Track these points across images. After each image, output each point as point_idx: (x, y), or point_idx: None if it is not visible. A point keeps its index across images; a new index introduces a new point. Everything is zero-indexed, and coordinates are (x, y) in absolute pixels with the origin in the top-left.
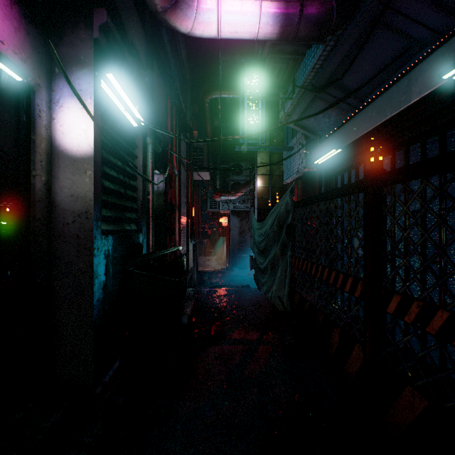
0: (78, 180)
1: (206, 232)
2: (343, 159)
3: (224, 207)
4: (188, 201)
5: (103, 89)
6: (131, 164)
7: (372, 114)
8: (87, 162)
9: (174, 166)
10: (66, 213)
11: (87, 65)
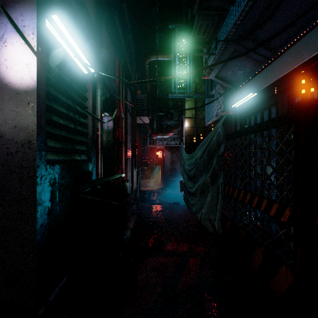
0: (21, 111)
1: (147, 162)
2: (257, 102)
3: (159, 143)
4: (133, 139)
5: (51, 33)
6: (79, 102)
7: (288, 60)
8: (30, 94)
9: (121, 110)
10: (10, 143)
11: (30, 2)
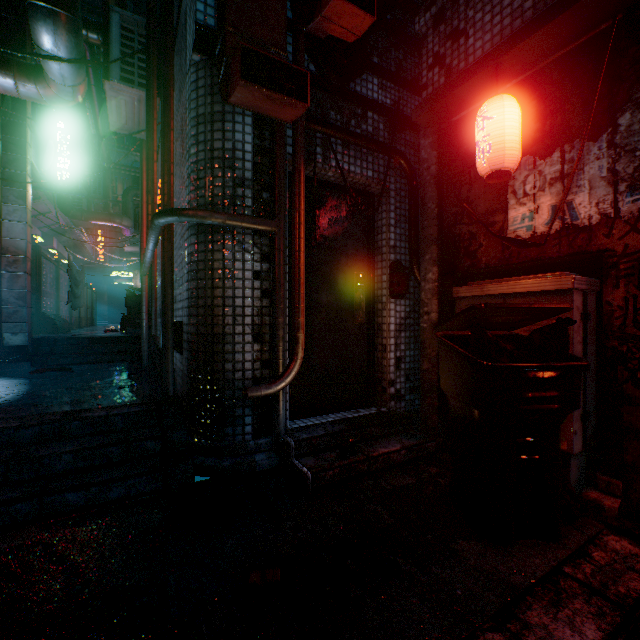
0: None
1: None
2: None
3: None
4: None
5: None
6: None
7: None
8: None
9: None
10: None
11: None
